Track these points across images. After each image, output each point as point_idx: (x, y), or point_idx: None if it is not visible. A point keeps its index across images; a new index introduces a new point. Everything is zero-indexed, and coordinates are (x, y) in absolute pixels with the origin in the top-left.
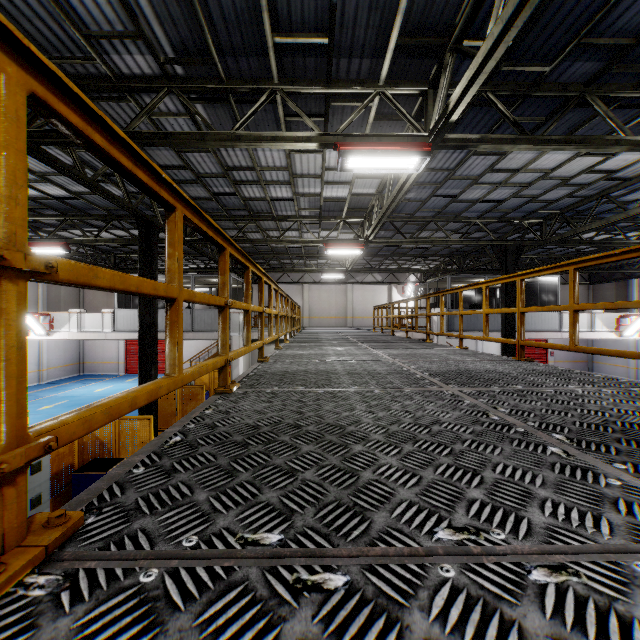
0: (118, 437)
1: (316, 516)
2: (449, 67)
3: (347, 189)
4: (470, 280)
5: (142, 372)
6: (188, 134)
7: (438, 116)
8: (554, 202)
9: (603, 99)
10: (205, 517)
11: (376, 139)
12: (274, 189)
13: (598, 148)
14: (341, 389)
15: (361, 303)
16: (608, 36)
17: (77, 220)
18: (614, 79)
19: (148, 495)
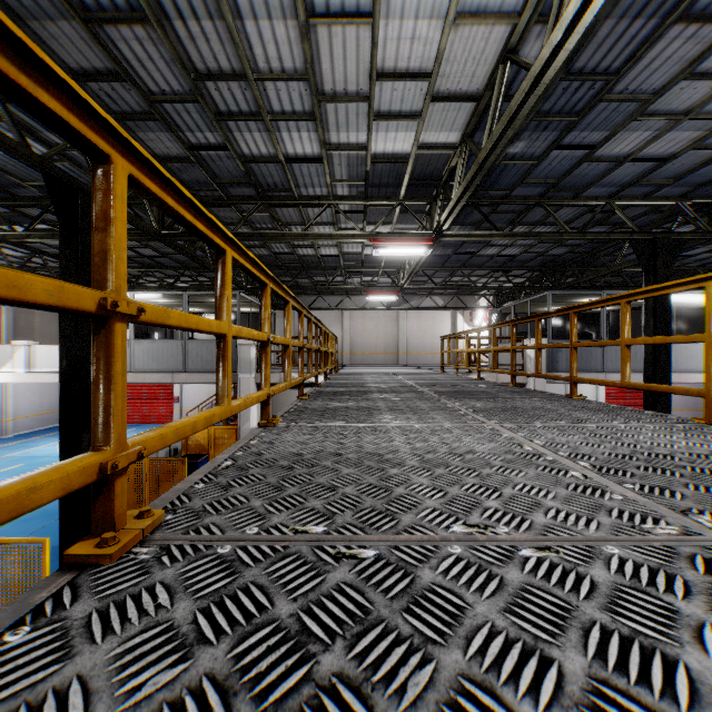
0: None
1: None
2: None
3: (412, 133)
4: (575, 300)
5: (64, 444)
6: None
7: None
8: None
9: None
10: None
11: None
12: (289, 135)
13: None
14: None
15: (417, 334)
16: None
17: (5, 208)
18: None
19: None
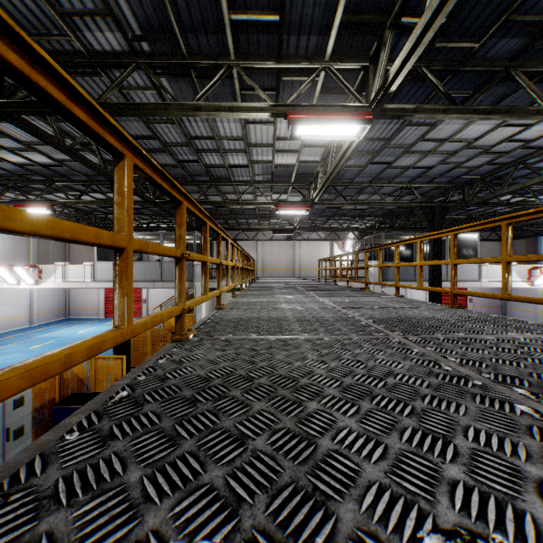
0: (94, 374)
1: (268, 509)
2: (388, 43)
3: (295, 157)
4: (401, 237)
5: None
6: (154, 104)
7: (378, 87)
8: (476, 168)
9: (524, 74)
10: (132, 510)
11: (322, 109)
12: (232, 157)
13: (521, 117)
14: (292, 336)
15: (307, 257)
16: (533, 14)
17: (61, 185)
18: (535, 55)
19: (72, 474)
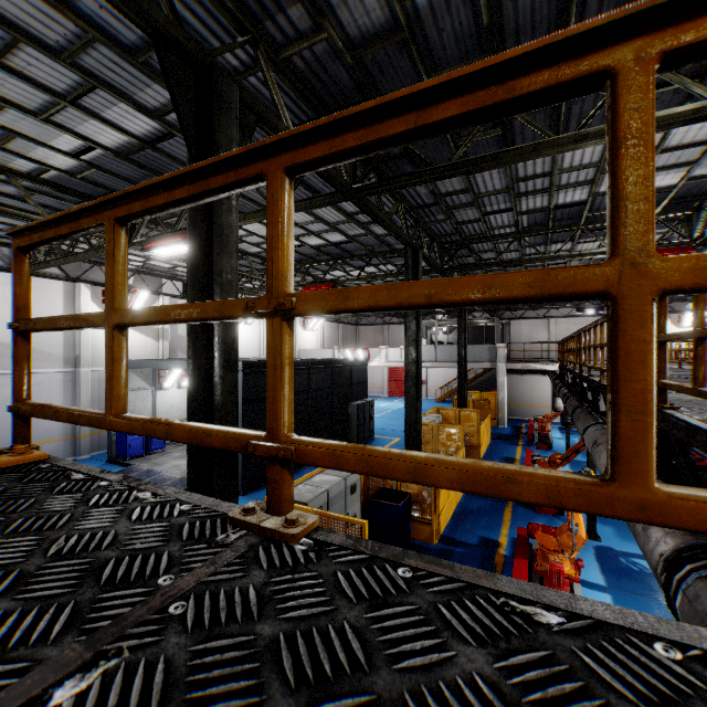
0: (459, 420)
1: None
2: (704, 208)
3: None
4: None
5: (459, 386)
6: (528, 259)
7: (697, 234)
8: None
9: None
10: None
11: None
12: None
13: None
14: None
15: None
16: None
17: None
18: None
19: None
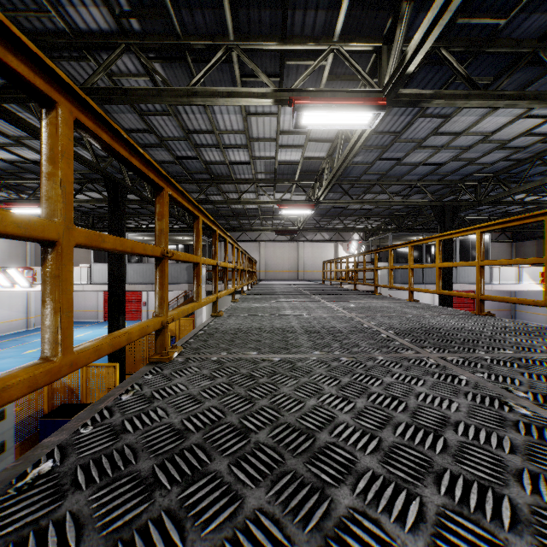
0: (85, 383)
1: None
2: (406, 18)
3: (300, 153)
4: (409, 238)
5: (110, 321)
6: (145, 90)
7: (394, 69)
8: (490, 165)
9: None
10: None
11: (330, 95)
12: (232, 153)
13: None
14: (300, 355)
15: (311, 258)
16: None
17: None
18: None
19: None
